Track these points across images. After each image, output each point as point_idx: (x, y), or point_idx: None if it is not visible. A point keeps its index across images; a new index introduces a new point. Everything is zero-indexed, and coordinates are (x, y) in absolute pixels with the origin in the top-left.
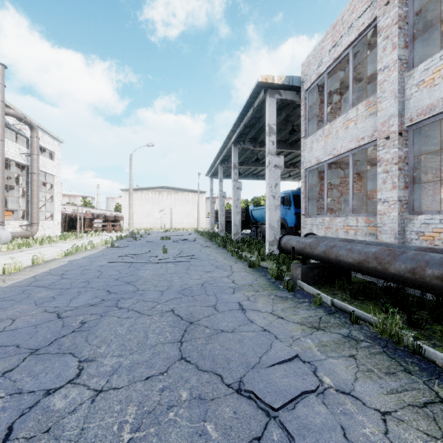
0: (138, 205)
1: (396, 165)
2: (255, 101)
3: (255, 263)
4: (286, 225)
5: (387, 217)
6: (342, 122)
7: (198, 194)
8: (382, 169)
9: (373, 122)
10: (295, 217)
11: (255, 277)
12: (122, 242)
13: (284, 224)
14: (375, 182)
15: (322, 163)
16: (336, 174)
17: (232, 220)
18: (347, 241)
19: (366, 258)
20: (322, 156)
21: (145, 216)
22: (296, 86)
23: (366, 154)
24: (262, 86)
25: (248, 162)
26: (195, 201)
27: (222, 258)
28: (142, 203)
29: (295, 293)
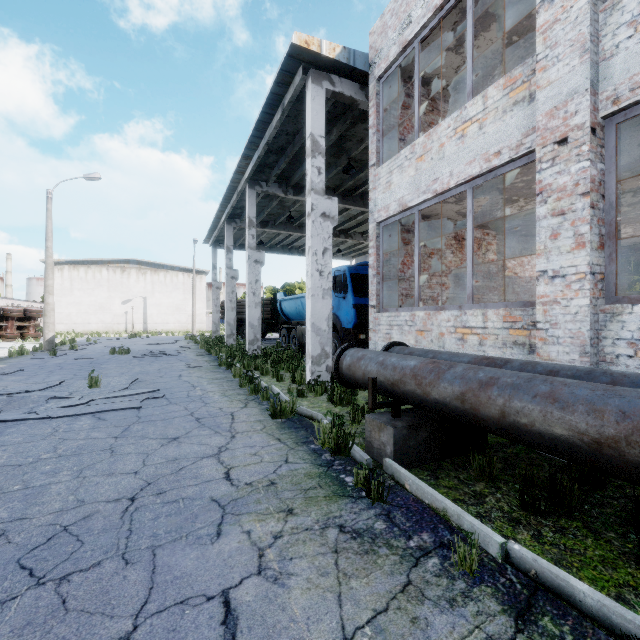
0: (81, 290)
1: (587, 196)
2: (286, 93)
3: (286, 407)
4: (339, 326)
5: (563, 308)
6: (452, 126)
7: (193, 274)
8: (549, 209)
9: (522, 117)
10: (354, 311)
11: (284, 451)
12: (16, 362)
13: (335, 324)
14: (481, 255)
15: (409, 209)
16: (425, 236)
17: (247, 317)
18: (492, 362)
19: (632, 433)
20: (411, 197)
21: (95, 310)
22: (361, 72)
23: (479, 201)
24: (300, 57)
25: (276, 222)
26: (189, 286)
27: (219, 394)
28: (88, 287)
29: (389, 505)
